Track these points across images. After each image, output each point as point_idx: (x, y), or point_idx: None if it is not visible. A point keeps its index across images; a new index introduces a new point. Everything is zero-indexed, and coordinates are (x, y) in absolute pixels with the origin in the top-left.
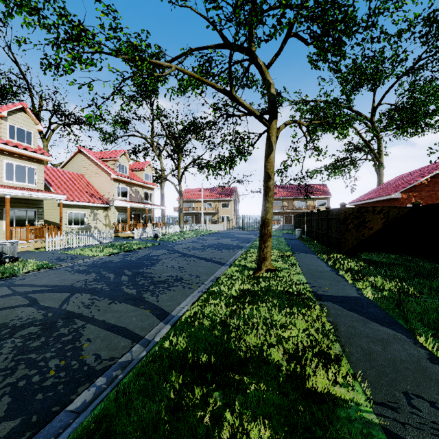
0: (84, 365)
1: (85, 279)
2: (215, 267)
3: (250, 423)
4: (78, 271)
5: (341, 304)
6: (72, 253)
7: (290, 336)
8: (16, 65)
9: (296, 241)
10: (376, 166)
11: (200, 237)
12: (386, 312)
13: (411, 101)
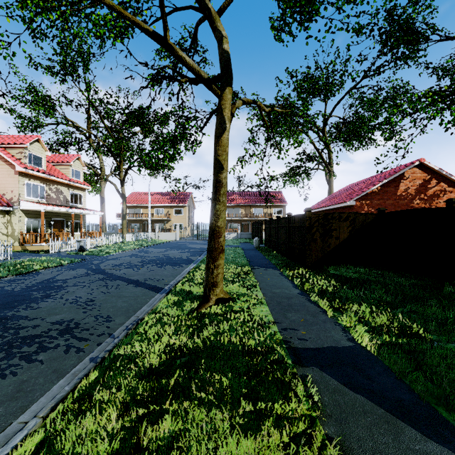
0: None
1: None
2: (146, 296)
3: None
4: None
5: (334, 370)
6: None
7: None
8: None
9: (255, 252)
10: (327, 176)
11: (144, 249)
12: (408, 385)
13: (357, 116)
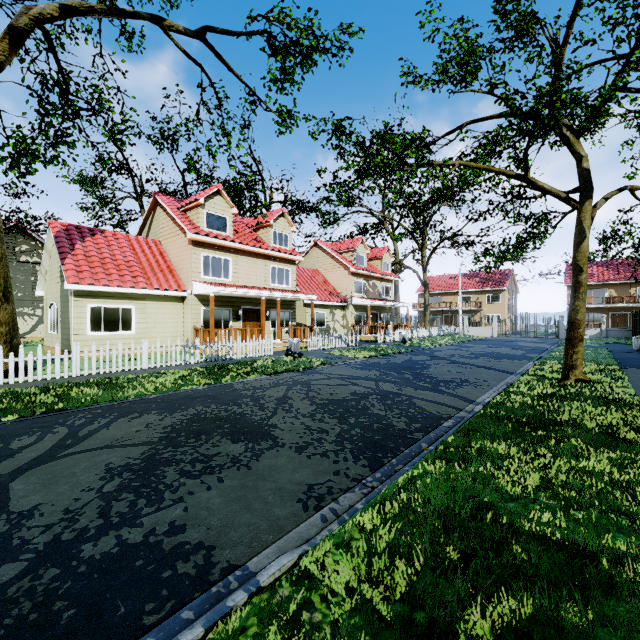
0: (433, 414)
1: (373, 374)
2: (502, 375)
3: (569, 439)
4: (359, 368)
5: None
6: (333, 354)
7: (604, 419)
8: (255, 162)
9: (632, 355)
10: None
11: (461, 344)
12: None
13: None
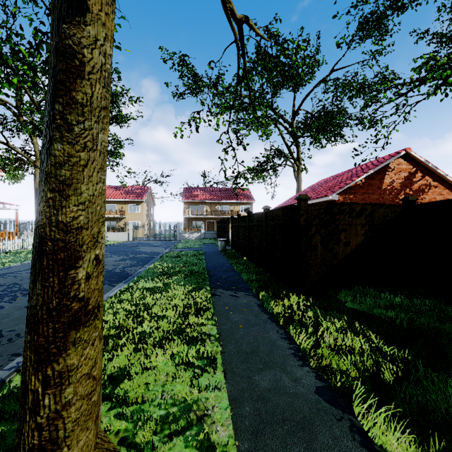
0: None
1: None
2: None
3: None
4: None
5: None
6: None
7: None
8: None
9: (219, 258)
10: (295, 172)
11: None
12: None
13: (325, 111)
